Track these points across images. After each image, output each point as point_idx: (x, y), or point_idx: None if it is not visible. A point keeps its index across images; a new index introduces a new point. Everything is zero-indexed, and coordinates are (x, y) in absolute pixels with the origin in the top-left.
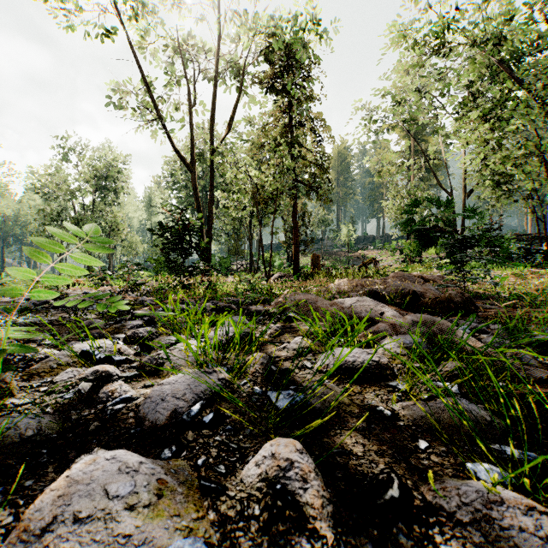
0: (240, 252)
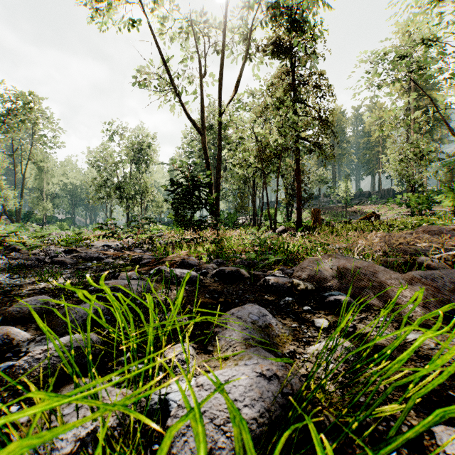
0: (244, 208)
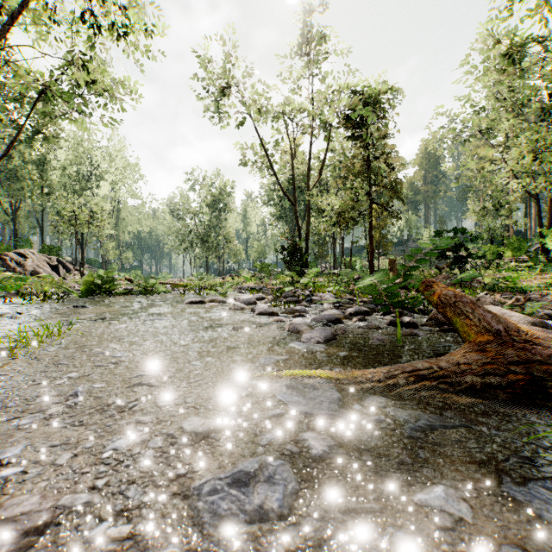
0: (324, 256)
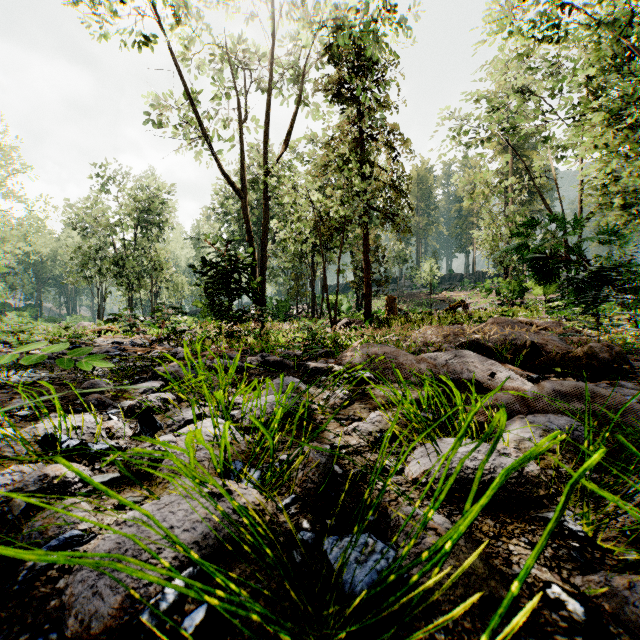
0: (300, 294)
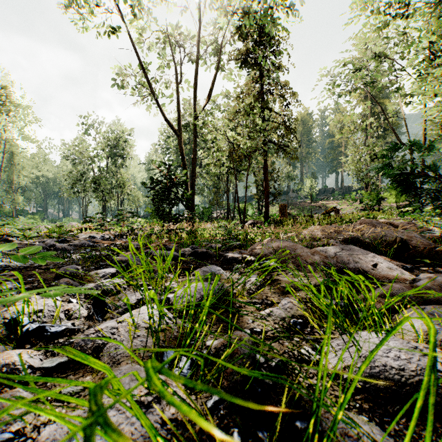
0: (219, 203)
